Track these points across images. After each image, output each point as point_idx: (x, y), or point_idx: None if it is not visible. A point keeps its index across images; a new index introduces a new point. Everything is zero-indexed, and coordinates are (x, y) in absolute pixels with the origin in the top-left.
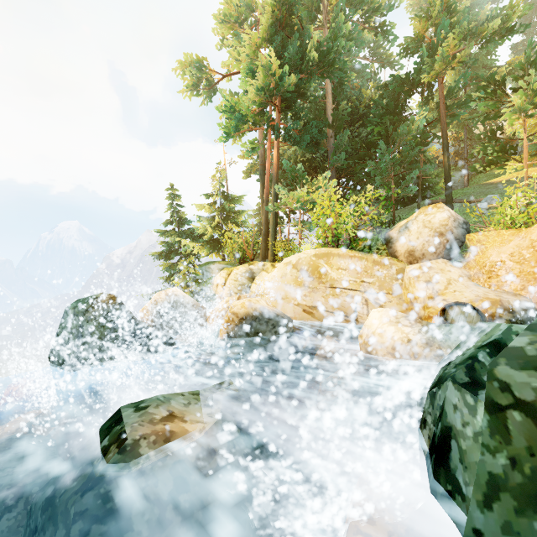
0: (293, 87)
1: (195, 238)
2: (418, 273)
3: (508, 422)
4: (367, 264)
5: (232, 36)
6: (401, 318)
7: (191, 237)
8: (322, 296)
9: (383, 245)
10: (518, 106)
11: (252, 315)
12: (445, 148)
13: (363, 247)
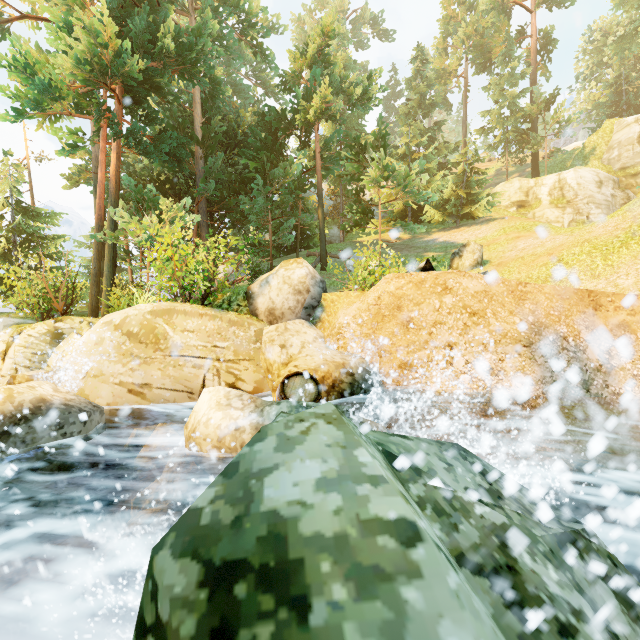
0: (140, 75)
1: None
2: (274, 336)
3: None
4: (222, 325)
5: None
6: (234, 398)
7: None
8: (159, 369)
9: (245, 300)
10: (373, 174)
11: (12, 414)
12: (320, 199)
13: (222, 301)
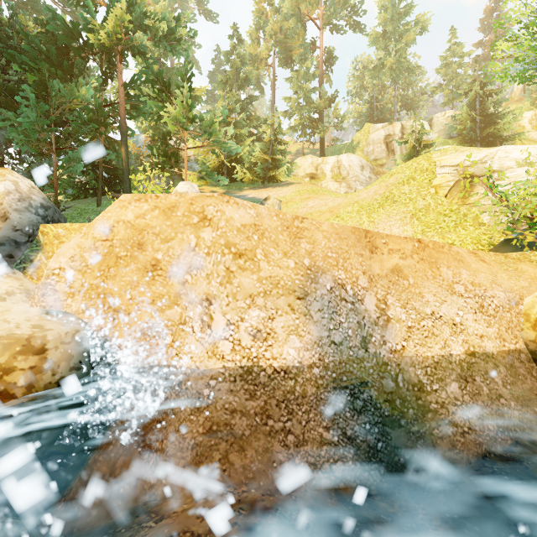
0: None
1: None
2: None
3: None
4: None
5: None
6: None
7: None
8: None
9: None
10: (175, 112)
11: None
12: (123, 137)
13: None
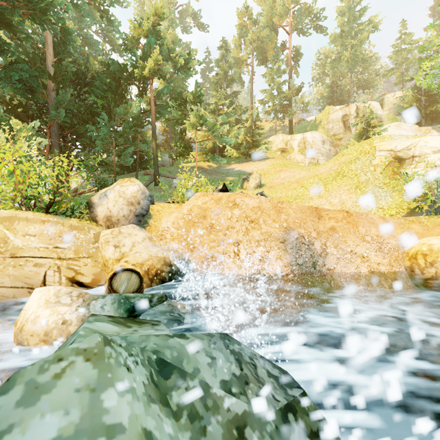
0: None
1: None
2: (109, 238)
3: None
4: (64, 229)
5: None
6: (63, 296)
7: None
8: None
9: (87, 209)
10: (192, 120)
11: None
12: (154, 134)
13: (66, 209)
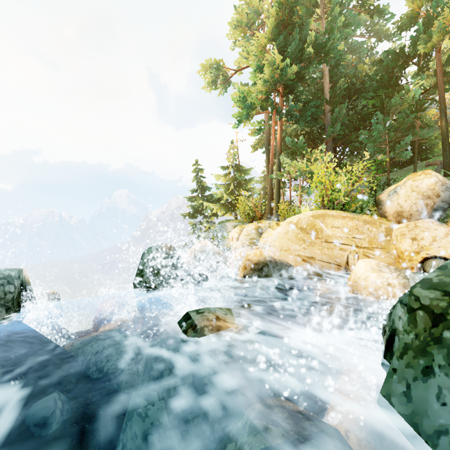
0: (294, 75)
1: (214, 202)
2: (404, 231)
3: (416, 317)
4: (358, 223)
5: (243, 38)
6: (383, 267)
7: (211, 201)
8: (318, 249)
9: (374, 207)
10: None
11: (263, 261)
12: (442, 112)
13: (355, 208)
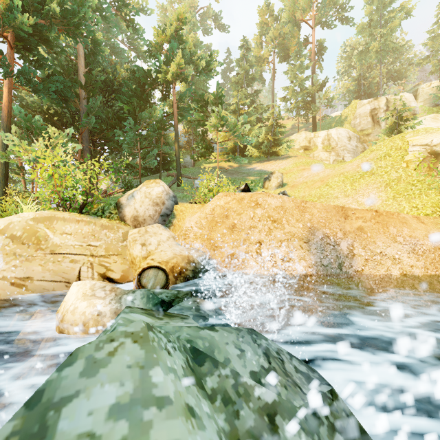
0: (30, 28)
1: None
2: (136, 237)
3: None
4: (96, 228)
5: None
6: (98, 290)
7: None
8: (39, 264)
9: (115, 209)
10: (213, 121)
11: None
12: (176, 136)
13: (97, 210)
